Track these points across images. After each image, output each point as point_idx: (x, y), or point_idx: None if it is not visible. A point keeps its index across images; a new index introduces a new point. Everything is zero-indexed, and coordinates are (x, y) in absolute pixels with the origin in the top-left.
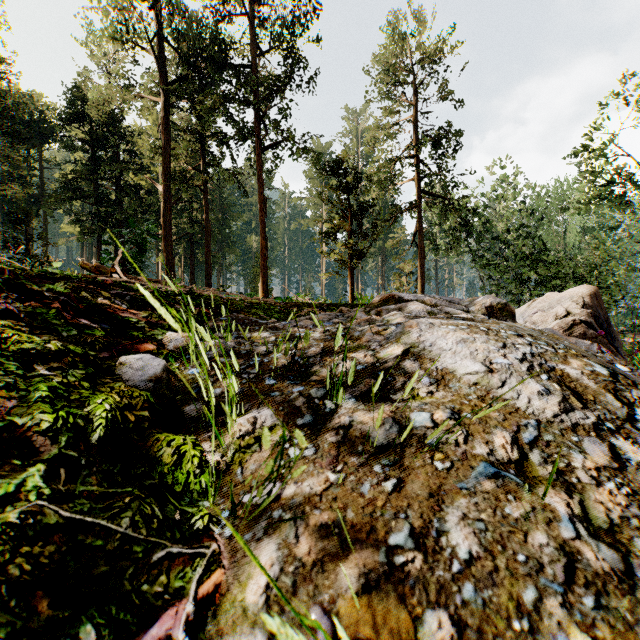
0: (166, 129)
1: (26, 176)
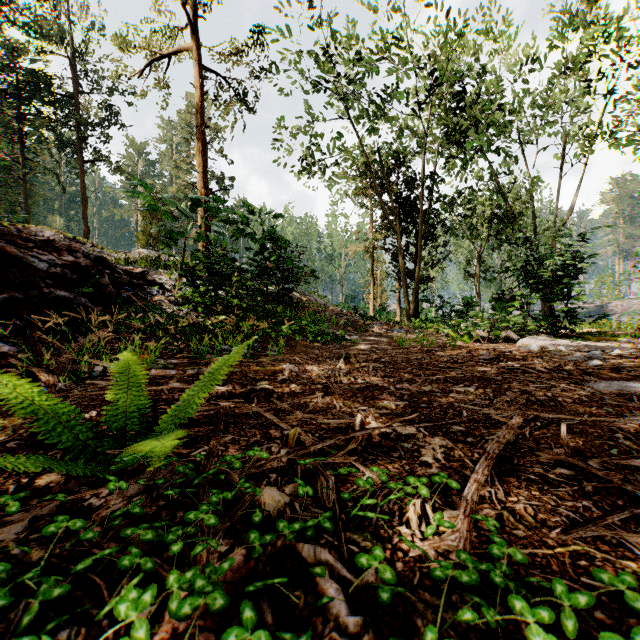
0: None
1: None
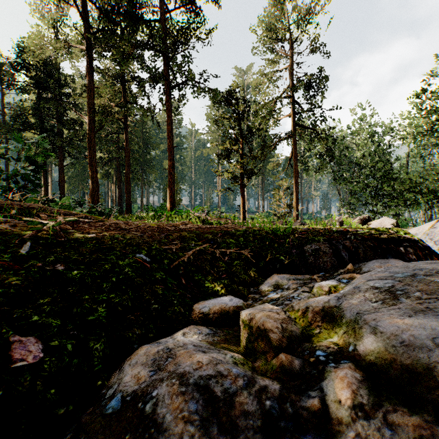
0: (91, 71)
1: None
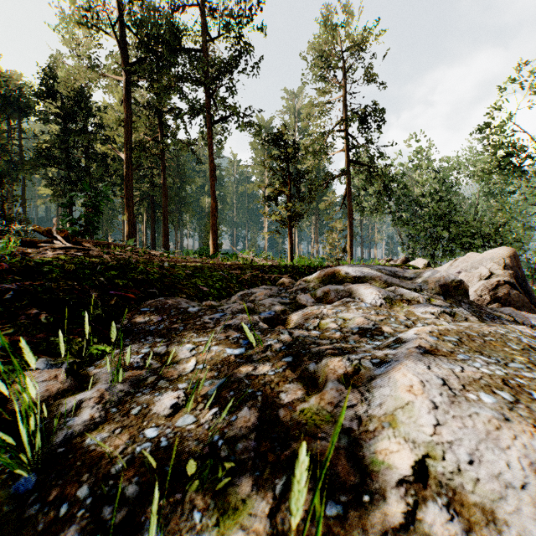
0: (128, 104)
1: (7, 145)
